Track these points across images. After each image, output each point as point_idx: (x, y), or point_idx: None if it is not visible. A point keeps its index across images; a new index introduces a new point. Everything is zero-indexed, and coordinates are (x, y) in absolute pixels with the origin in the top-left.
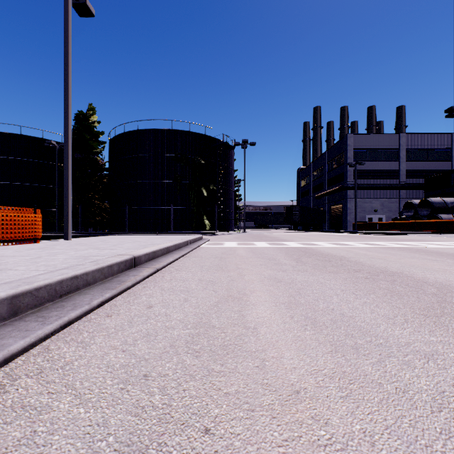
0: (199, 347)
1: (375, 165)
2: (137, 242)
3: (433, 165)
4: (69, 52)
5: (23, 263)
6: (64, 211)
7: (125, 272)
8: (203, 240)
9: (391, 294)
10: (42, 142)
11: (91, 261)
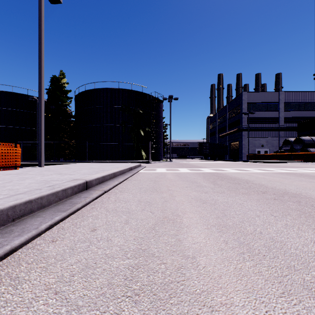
0: (139, 287)
1: (262, 114)
2: (92, 168)
3: (303, 114)
4: (42, 28)
5: None
6: (39, 146)
7: (78, 194)
8: (141, 166)
9: (305, 215)
10: (28, 98)
11: (49, 185)
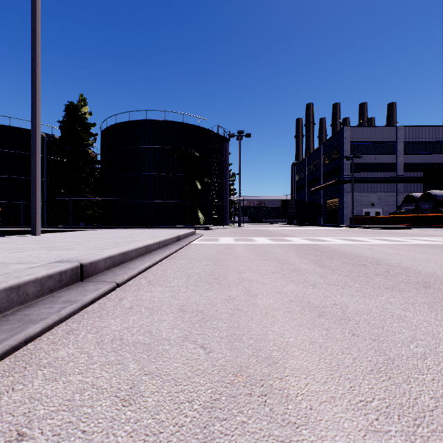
0: None
1: (372, 158)
2: (115, 238)
3: (431, 158)
4: (37, 14)
5: None
6: (32, 202)
7: (57, 291)
8: (196, 235)
9: None
10: None
11: None
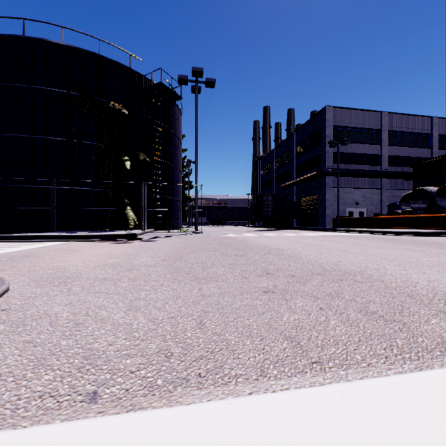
0: None
1: (356, 148)
2: None
3: (414, 152)
4: None
5: None
6: None
7: None
8: None
9: None
10: None
11: None
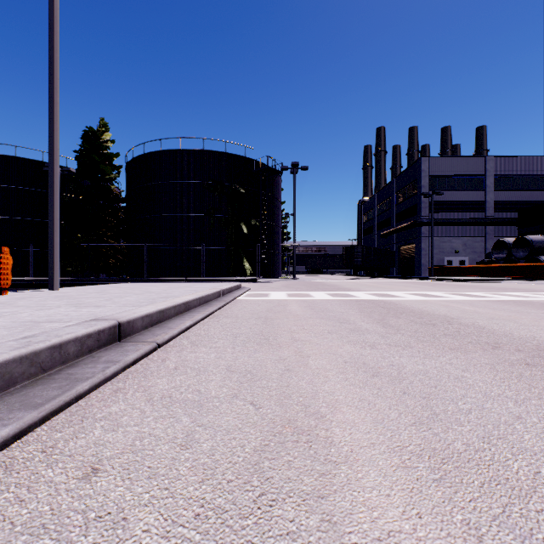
0: None
1: (456, 196)
2: (148, 293)
3: (527, 196)
4: (55, 30)
5: None
6: (49, 250)
7: (96, 351)
8: (242, 289)
9: None
10: (42, 167)
11: (25, 336)
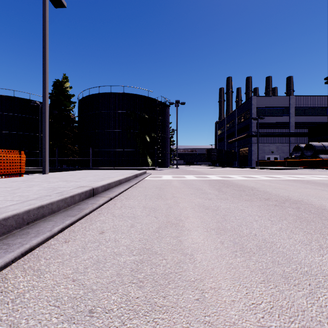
0: (143, 276)
1: (272, 119)
2: (97, 175)
3: (314, 119)
4: (46, 33)
5: (3, 194)
6: (43, 153)
7: (85, 200)
8: (147, 174)
9: (300, 220)
10: (29, 102)
11: (58, 192)
